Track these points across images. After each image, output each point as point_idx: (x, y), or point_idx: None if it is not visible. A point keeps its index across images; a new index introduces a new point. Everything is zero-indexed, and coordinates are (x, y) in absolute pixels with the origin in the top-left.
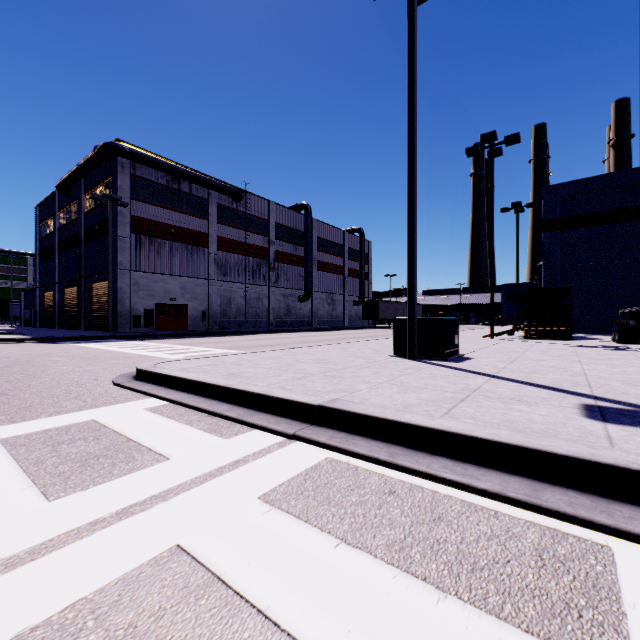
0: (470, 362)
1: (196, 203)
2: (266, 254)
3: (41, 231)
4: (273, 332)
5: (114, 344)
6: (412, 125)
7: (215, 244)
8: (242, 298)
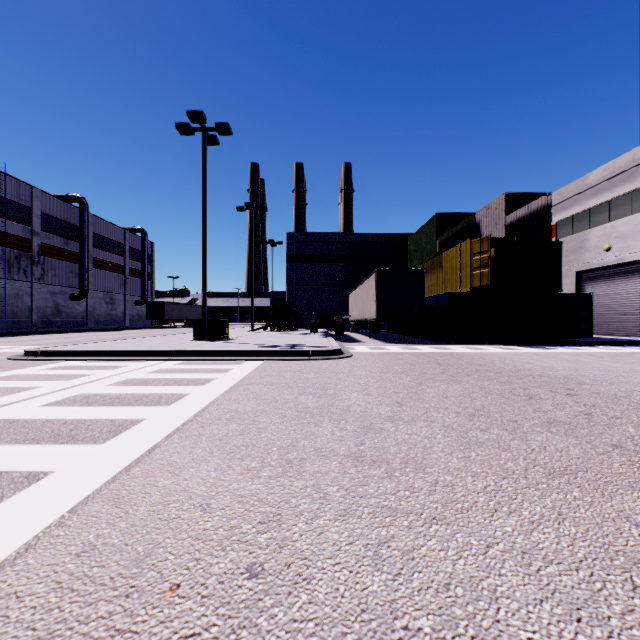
0: (233, 340)
1: None
2: (28, 246)
3: None
4: (46, 333)
5: None
6: (205, 219)
7: None
8: None
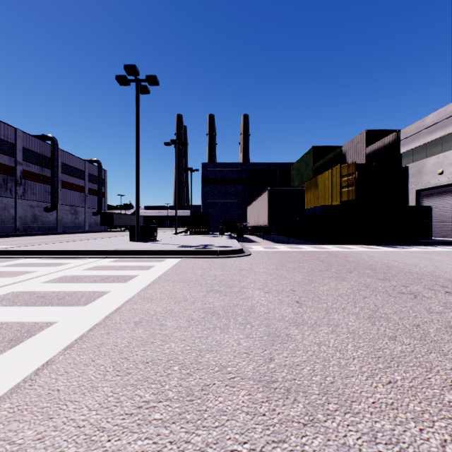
0: (160, 241)
1: None
2: (13, 172)
3: None
4: (25, 235)
5: None
6: (138, 149)
7: None
8: None
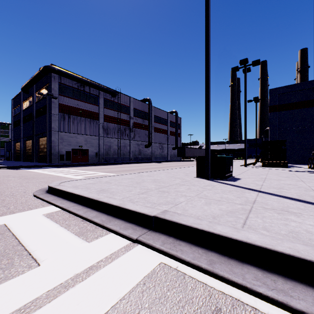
0: (241, 181)
1: (92, 97)
2: (128, 124)
3: (14, 112)
4: (132, 163)
5: (47, 170)
6: (207, 47)
7: (102, 118)
8: (116, 146)
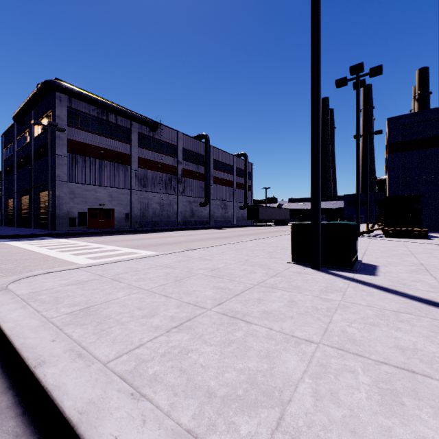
0: (386, 274)
1: (121, 131)
2: (175, 171)
3: (6, 153)
4: (180, 230)
5: (40, 242)
6: (316, 11)
7: (136, 163)
8: (157, 204)
